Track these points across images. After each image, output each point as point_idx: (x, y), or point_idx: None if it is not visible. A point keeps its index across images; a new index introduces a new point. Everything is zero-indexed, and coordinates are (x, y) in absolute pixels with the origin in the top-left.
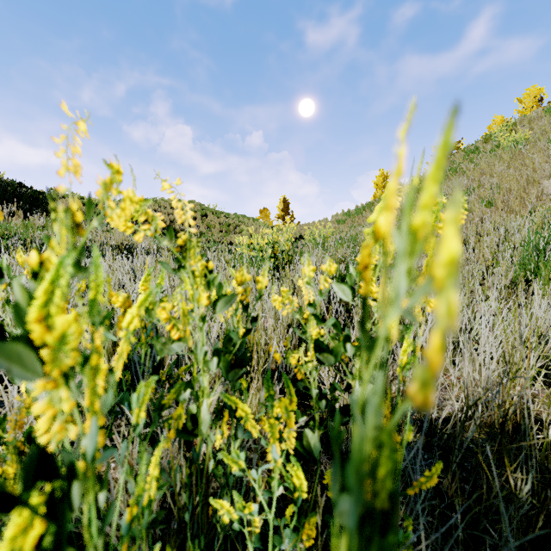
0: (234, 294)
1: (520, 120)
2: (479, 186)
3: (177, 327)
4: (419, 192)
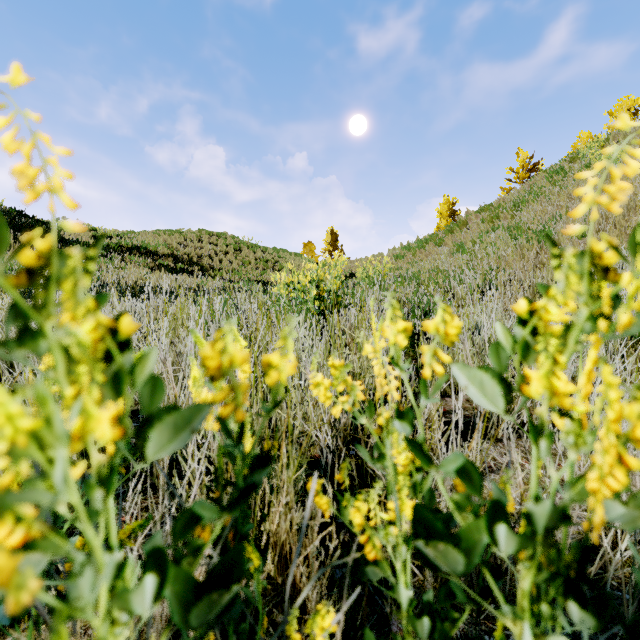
0: (197, 405)
1: (613, 135)
2: None
3: (14, 514)
4: (493, 221)
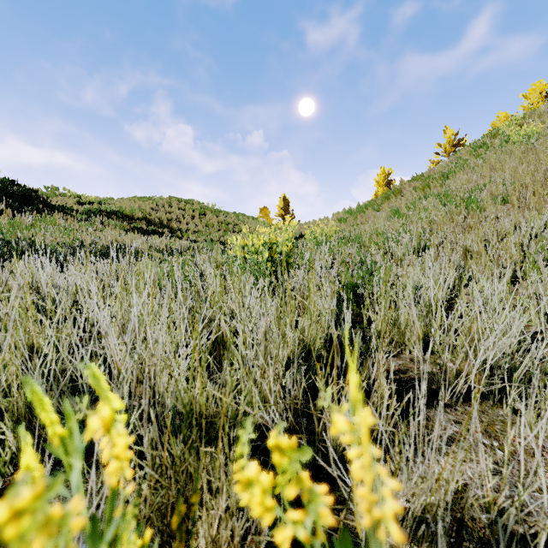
0: None
1: (529, 114)
2: (490, 182)
3: None
4: (424, 189)
